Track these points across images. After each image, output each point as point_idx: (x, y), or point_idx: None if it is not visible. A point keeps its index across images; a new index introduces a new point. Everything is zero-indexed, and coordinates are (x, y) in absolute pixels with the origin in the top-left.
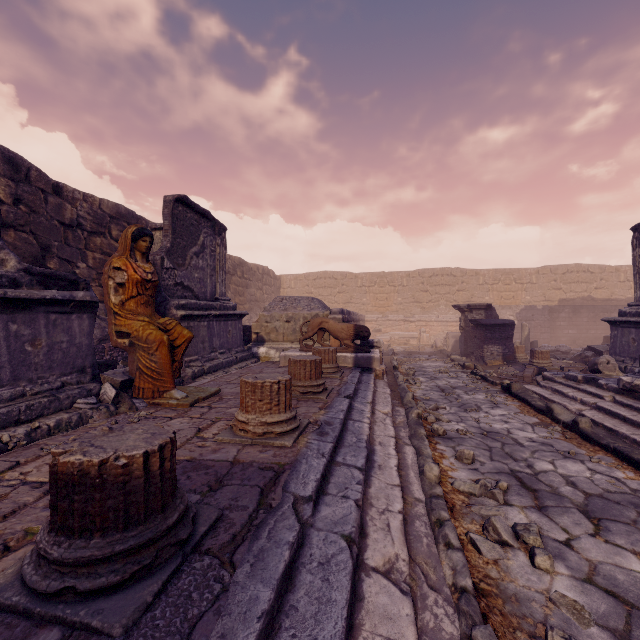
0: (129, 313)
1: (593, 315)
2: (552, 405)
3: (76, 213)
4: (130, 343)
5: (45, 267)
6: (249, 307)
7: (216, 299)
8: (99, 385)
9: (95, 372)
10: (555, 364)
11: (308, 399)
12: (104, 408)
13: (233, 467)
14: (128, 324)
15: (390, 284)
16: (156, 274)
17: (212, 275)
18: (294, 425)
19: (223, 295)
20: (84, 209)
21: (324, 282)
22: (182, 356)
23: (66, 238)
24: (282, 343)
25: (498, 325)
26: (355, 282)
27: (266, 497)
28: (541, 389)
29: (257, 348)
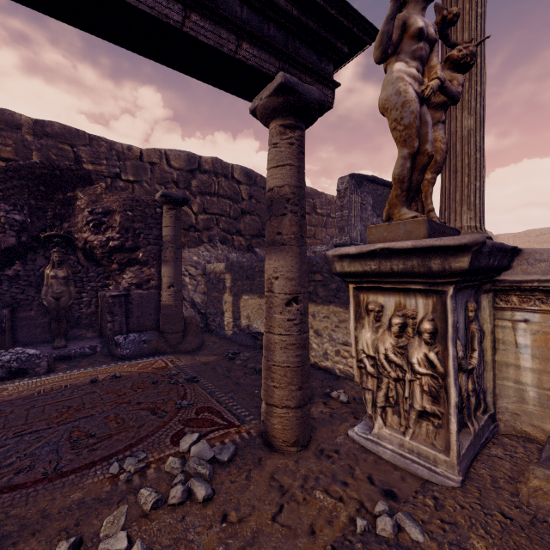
0: None
1: None
2: None
3: None
4: None
5: None
6: None
7: None
8: None
9: None
10: None
11: None
12: None
13: None
14: None
15: None
16: None
17: None
18: None
19: None
20: None
21: (549, 237)
22: None
23: None
24: None
25: None
26: None
27: None
28: None
29: None
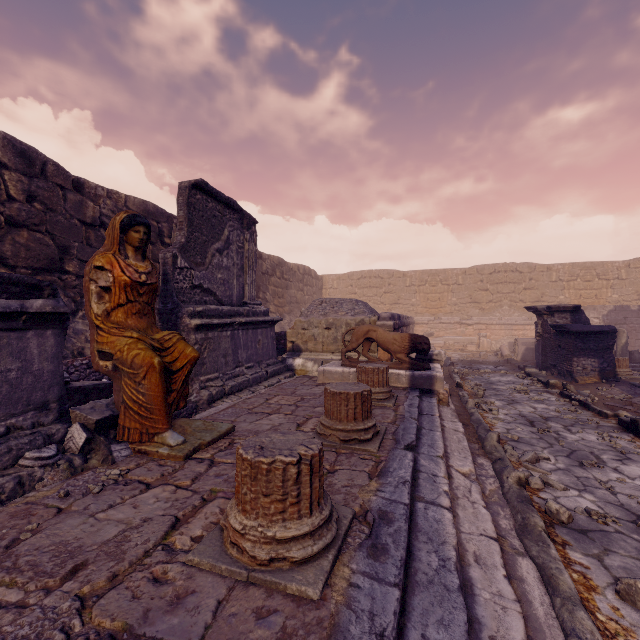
0: (113, 327)
1: None
2: None
3: (99, 211)
4: (114, 367)
5: (63, 270)
6: (289, 309)
7: (244, 303)
8: (65, 427)
9: (63, 408)
10: None
11: (351, 451)
12: (64, 463)
13: None
14: (111, 341)
15: (443, 283)
16: (154, 275)
17: (239, 275)
18: (326, 539)
19: (253, 298)
20: (108, 207)
21: (369, 282)
22: (184, 382)
23: (88, 238)
24: (321, 354)
25: (593, 332)
26: (403, 281)
27: None
28: None
29: (292, 359)
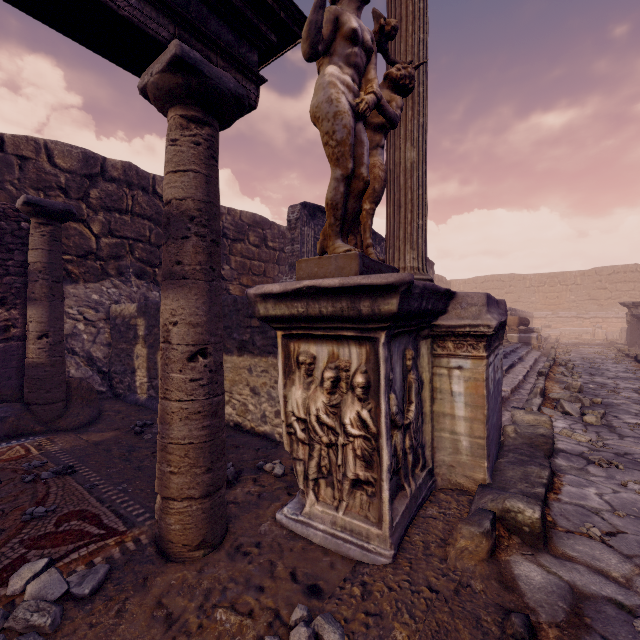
0: None
1: None
2: None
3: None
4: None
5: None
6: None
7: None
8: None
9: None
10: None
11: None
12: None
13: None
14: None
15: (561, 283)
16: None
17: None
18: None
19: None
20: None
21: (491, 284)
22: None
23: None
24: None
25: None
26: (523, 283)
27: None
28: None
29: None
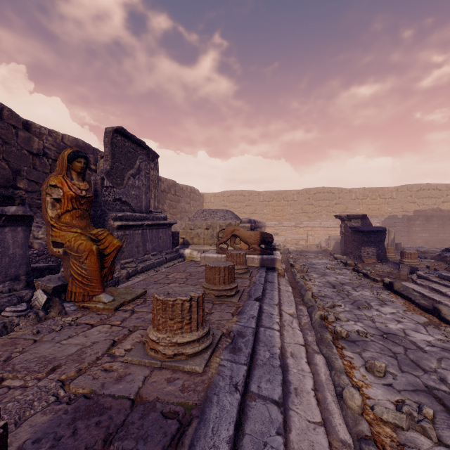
0: (63, 225)
1: (442, 222)
2: (439, 306)
3: (42, 145)
4: (64, 252)
5: (16, 187)
6: (180, 217)
7: (150, 211)
8: (31, 292)
9: (29, 279)
10: (420, 262)
11: (222, 302)
12: (33, 314)
13: (132, 411)
14: (62, 235)
15: (284, 199)
16: (91, 191)
17: (147, 192)
18: (206, 343)
19: (156, 208)
20: (49, 142)
21: (235, 198)
22: (112, 262)
23: (34, 164)
24: (203, 246)
25: (373, 231)
26: (258, 198)
27: None
28: (418, 287)
29: (183, 250)
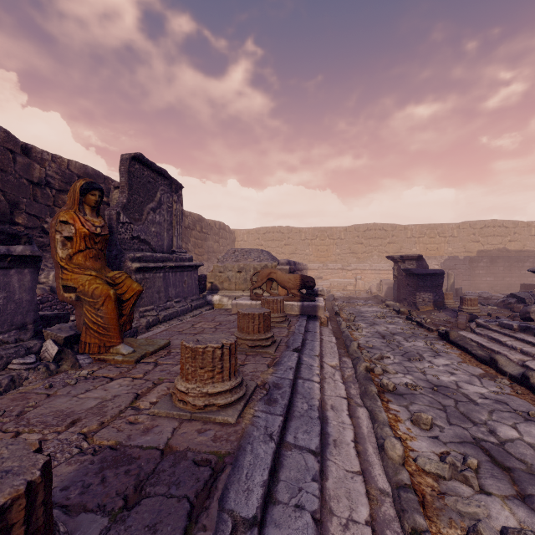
0: (76, 267)
1: (508, 264)
2: (496, 356)
3: (44, 172)
4: (77, 297)
5: (13, 222)
6: (207, 257)
7: (173, 251)
8: (40, 342)
9: (37, 328)
10: (482, 310)
11: (256, 353)
12: (43, 367)
13: (162, 460)
14: (74, 278)
15: (330, 237)
16: (106, 228)
17: (169, 229)
18: (239, 394)
19: (180, 248)
20: (52, 169)
21: (272, 236)
22: (131, 309)
23: (35, 195)
24: (234, 291)
25: (429, 274)
26: (299, 236)
27: (195, 523)
28: (477, 336)
29: (211, 296)
